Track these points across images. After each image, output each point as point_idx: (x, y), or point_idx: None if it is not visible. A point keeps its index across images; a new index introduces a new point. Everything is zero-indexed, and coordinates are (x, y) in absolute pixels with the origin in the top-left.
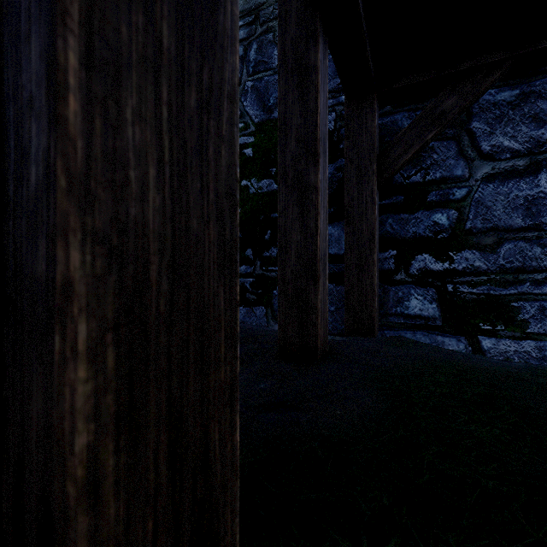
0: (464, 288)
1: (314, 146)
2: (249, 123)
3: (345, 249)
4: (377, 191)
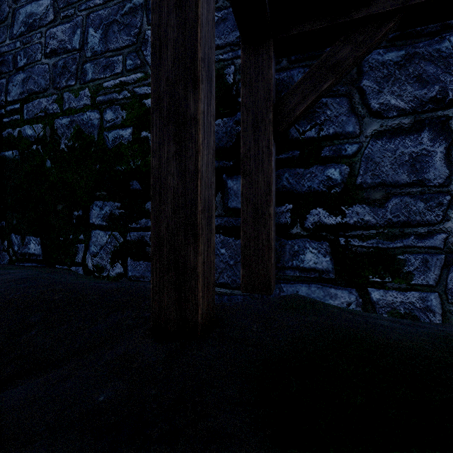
0: (355, 241)
1: (193, 66)
2: (149, 73)
3: (242, 202)
4: (273, 143)
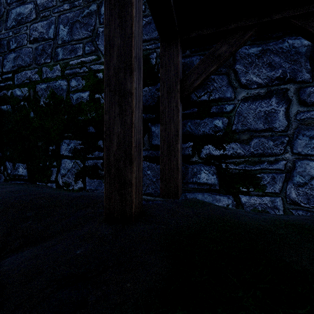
0: (231, 166)
1: (130, 61)
2: (101, 56)
3: (160, 141)
4: (180, 104)
